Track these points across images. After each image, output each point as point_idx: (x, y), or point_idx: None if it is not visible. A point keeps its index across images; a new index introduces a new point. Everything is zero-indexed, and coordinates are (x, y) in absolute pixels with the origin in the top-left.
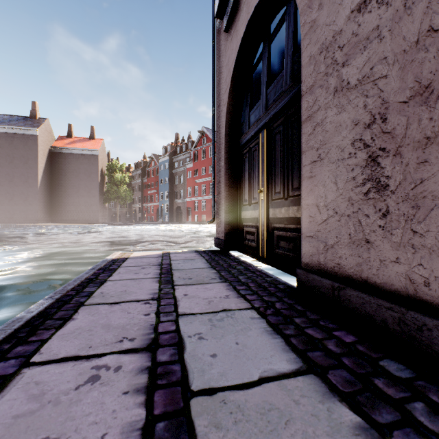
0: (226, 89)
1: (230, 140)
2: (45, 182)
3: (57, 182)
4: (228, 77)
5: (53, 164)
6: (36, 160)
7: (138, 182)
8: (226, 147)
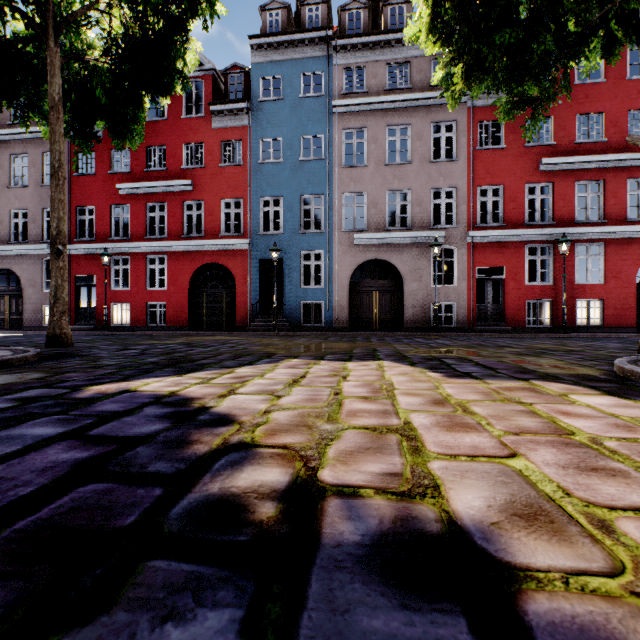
0: None
1: None
2: None
3: None
4: None
5: None
6: None
7: None
8: None
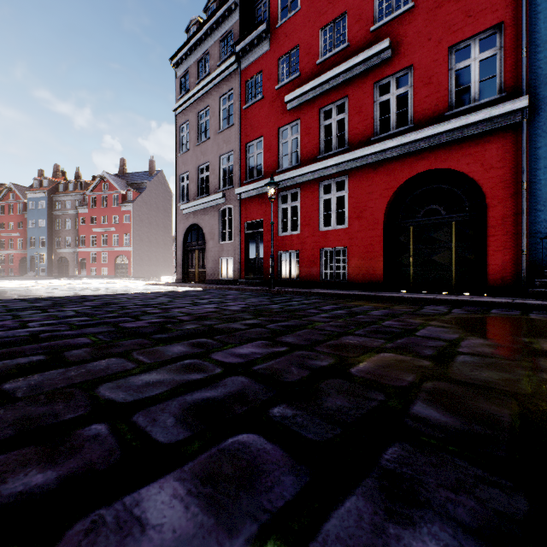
0: (183, 230)
1: (184, 246)
2: None
3: None
4: (185, 228)
5: None
6: None
7: None
8: (182, 248)
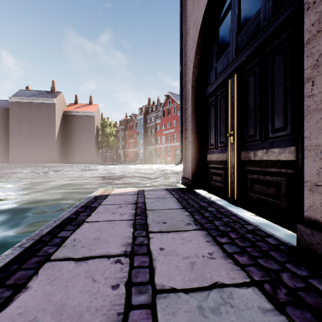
0: (192, 46)
1: (196, 92)
2: (60, 135)
3: (68, 135)
4: (195, 35)
5: (65, 123)
6: (54, 120)
7: (122, 134)
8: (192, 98)
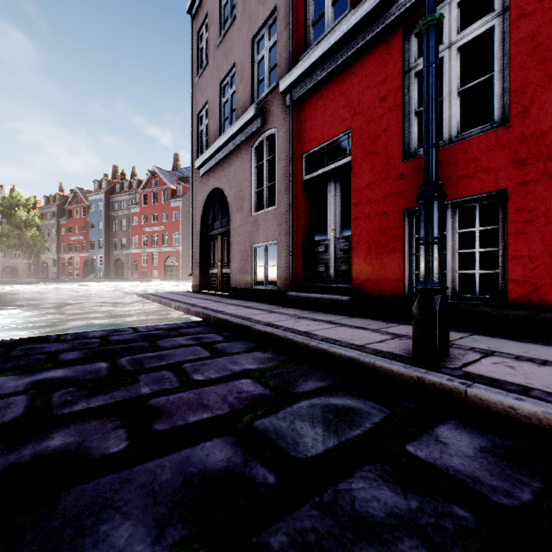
0: (201, 204)
1: (203, 231)
2: None
3: None
4: (203, 200)
5: None
6: None
7: (52, 224)
8: (200, 234)
